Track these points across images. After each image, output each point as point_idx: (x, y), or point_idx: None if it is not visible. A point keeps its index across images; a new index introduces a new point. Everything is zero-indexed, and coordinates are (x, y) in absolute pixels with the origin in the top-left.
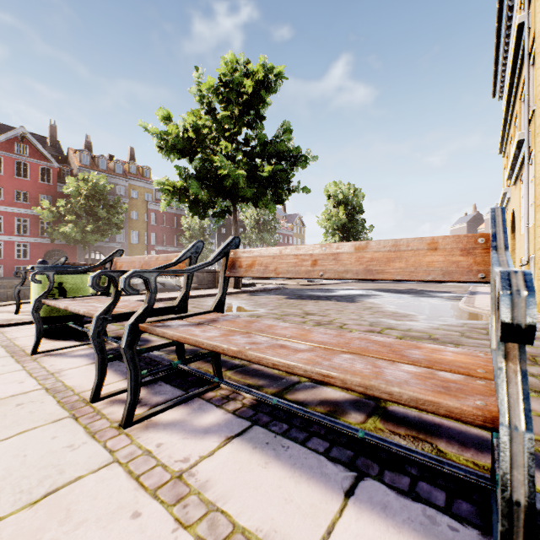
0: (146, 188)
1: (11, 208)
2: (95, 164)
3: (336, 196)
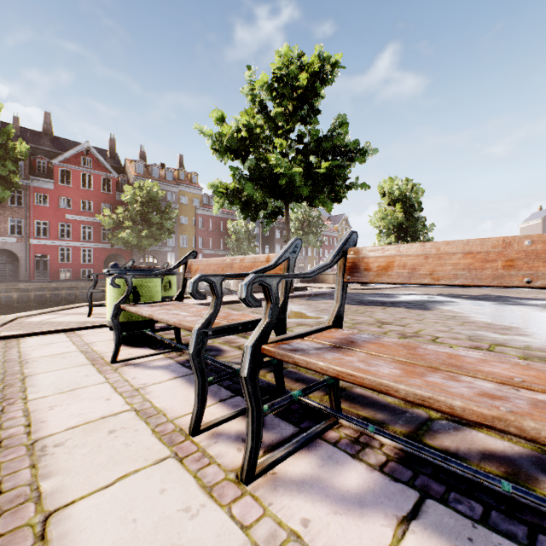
0: (194, 194)
1: (78, 217)
2: (149, 173)
3: (391, 193)
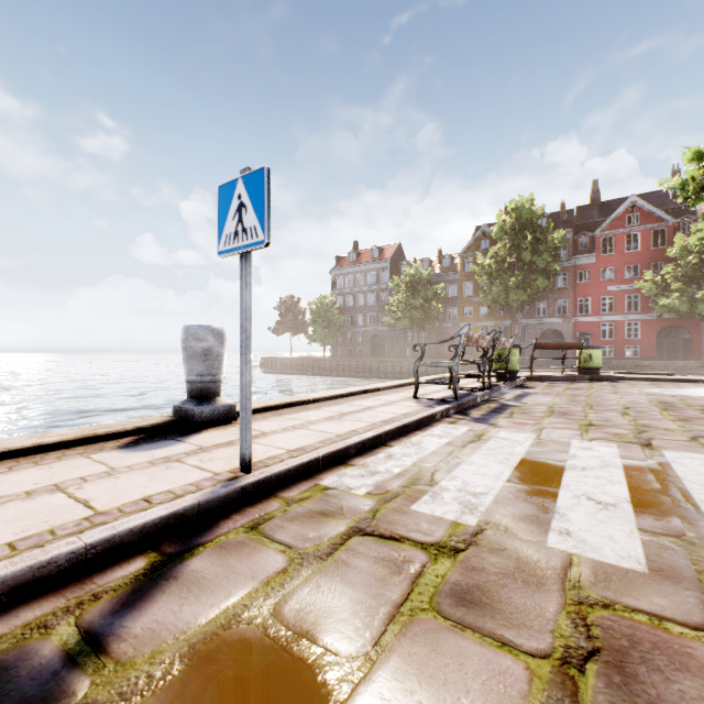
0: None
1: (620, 286)
2: None
3: None
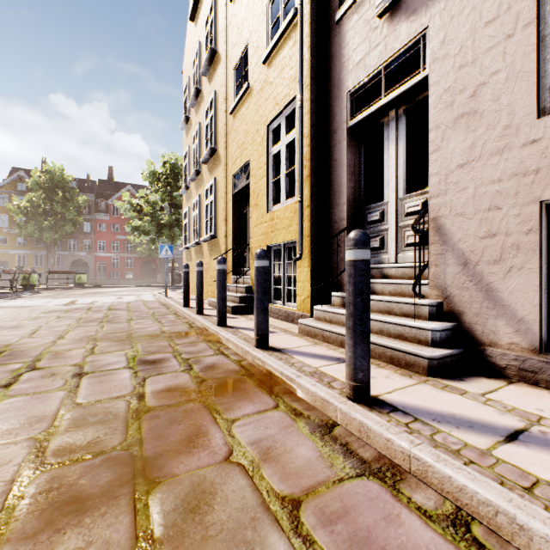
0: None
1: (123, 237)
2: None
3: None
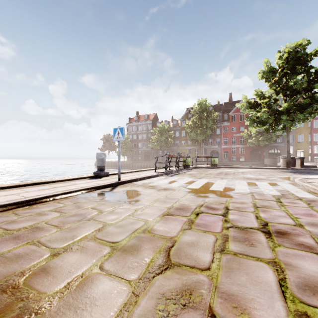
0: None
1: (238, 134)
2: None
3: None
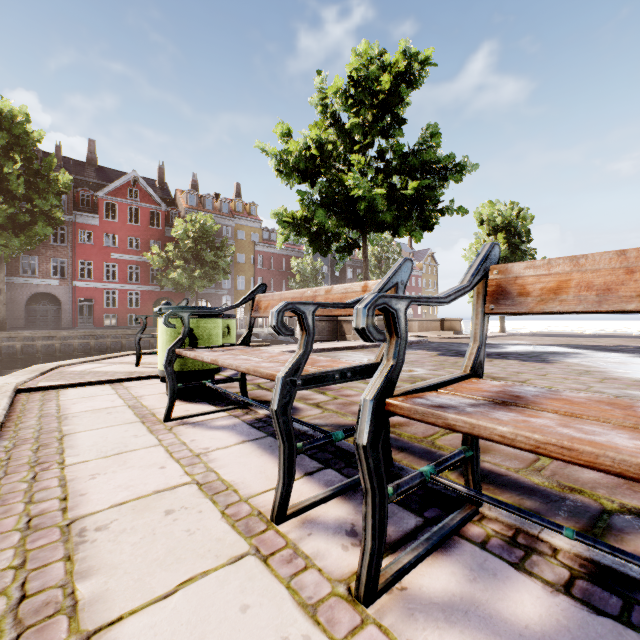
0: (252, 227)
1: (124, 256)
2: (202, 205)
3: (492, 220)
